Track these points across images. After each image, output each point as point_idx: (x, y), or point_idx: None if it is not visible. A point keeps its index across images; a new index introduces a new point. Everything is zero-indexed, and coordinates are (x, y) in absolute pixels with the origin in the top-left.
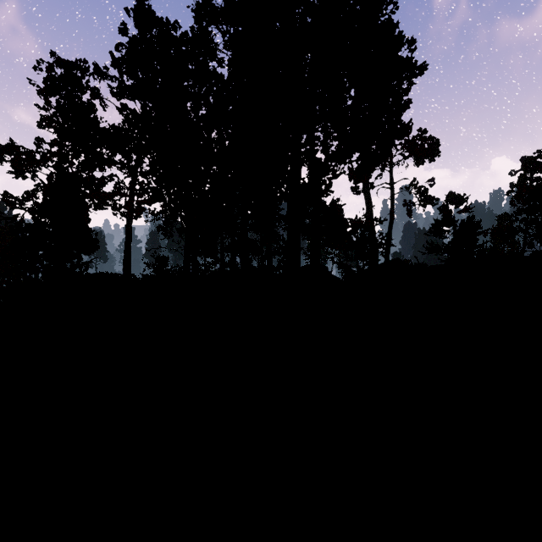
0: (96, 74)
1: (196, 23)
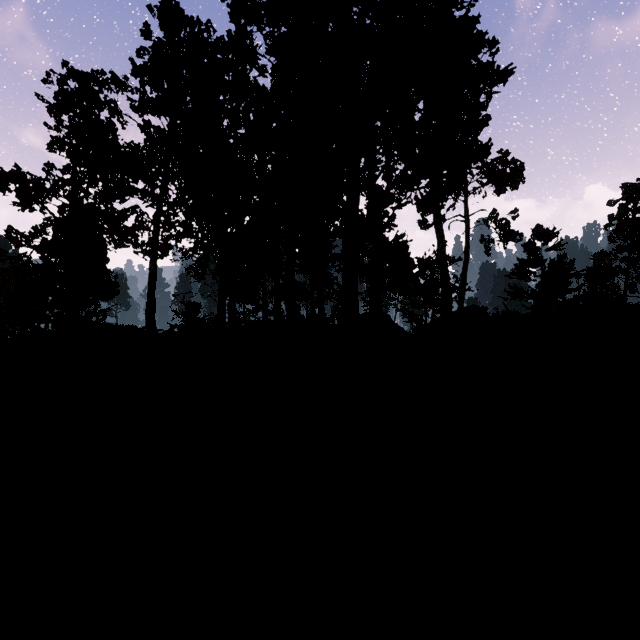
0: (114, 84)
1: (233, 20)
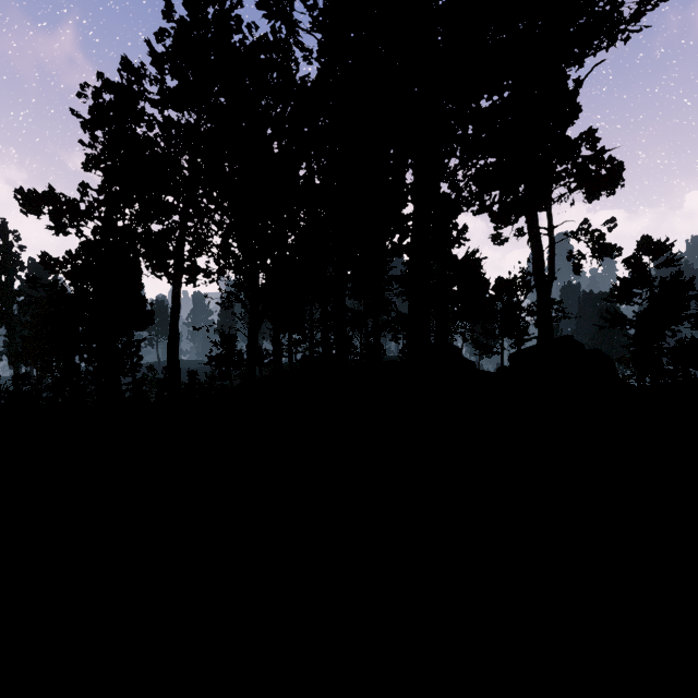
0: (125, 71)
1: None
